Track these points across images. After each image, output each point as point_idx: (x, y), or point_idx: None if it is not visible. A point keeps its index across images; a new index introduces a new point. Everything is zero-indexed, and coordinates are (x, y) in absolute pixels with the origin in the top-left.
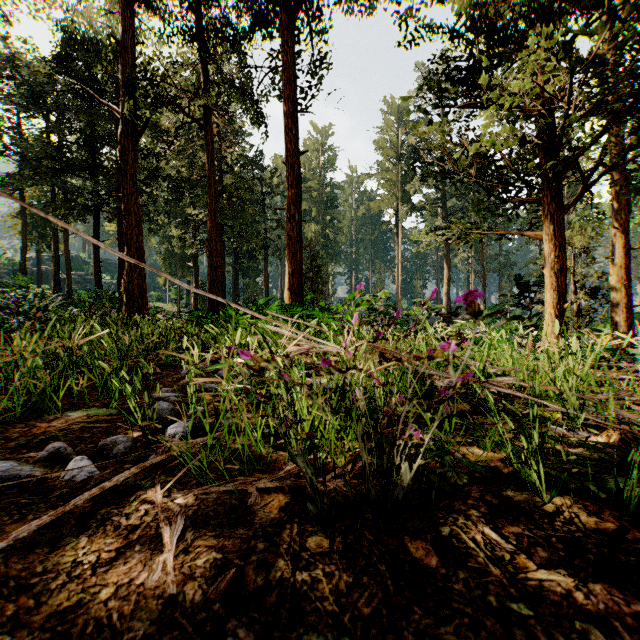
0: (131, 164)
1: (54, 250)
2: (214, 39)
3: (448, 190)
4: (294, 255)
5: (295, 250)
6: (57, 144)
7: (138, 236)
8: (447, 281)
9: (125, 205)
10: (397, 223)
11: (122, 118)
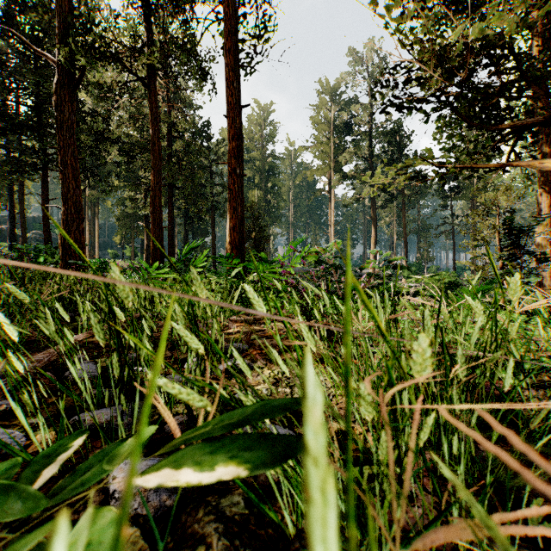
0: (68, 115)
1: (10, 209)
2: (158, 1)
3: (375, 161)
4: (235, 209)
5: (236, 204)
6: (5, 103)
7: (75, 189)
8: (374, 241)
9: (61, 157)
10: (330, 190)
11: (58, 67)
